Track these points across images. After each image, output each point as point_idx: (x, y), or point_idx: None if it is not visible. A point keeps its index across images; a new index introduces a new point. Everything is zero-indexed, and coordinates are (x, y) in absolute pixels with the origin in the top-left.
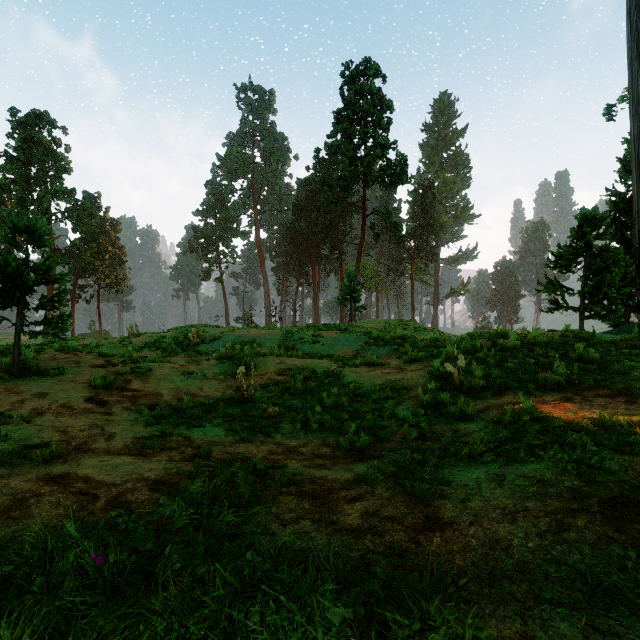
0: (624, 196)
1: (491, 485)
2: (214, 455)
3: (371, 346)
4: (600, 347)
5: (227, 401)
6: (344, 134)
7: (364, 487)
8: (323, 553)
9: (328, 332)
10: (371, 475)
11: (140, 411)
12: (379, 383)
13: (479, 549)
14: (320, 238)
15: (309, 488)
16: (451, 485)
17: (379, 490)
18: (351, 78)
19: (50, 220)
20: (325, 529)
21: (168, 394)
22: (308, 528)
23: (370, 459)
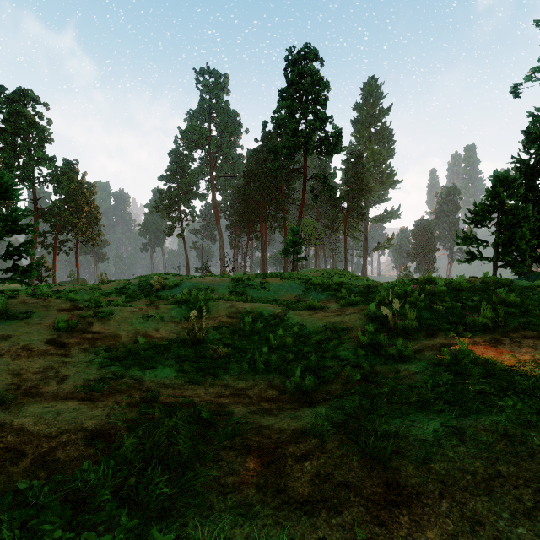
0: (527, 163)
1: (452, 441)
2: (161, 399)
3: (312, 292)
4: (519, 292)
5: (181, 342)
6: (288, 109)
7: (313, 440)
8: (269, 538)
9: (274, 279)
10: (320, 427)
11: (97, 353)
12: (320, 325)
13: (459, 536)
14: (267, 200)
15: (254, 441)
16: (408, 440)
17: (329, 444)
18: (294, 61)
19: (34, 183)
20: (271, 500)
21: (126, 336)
22: (252, 498)
23: (316, 403)
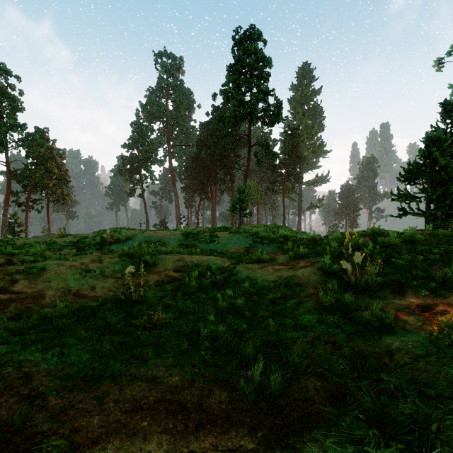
0: (445, 131)
1: None
2: (35, 422)
3: (258, 244)
4: None
5: (115, 303)
6: (235, 83)
7: None
8: None
9: (222, 233)
10: None
11: None
12: (272, 280)
13: None
14: (216, 165)
15: None
16: None
17: None
18: (240, 40)
19: (6, 147)
20: None
21: (52, 296)
22: None
23: (294, 434)
